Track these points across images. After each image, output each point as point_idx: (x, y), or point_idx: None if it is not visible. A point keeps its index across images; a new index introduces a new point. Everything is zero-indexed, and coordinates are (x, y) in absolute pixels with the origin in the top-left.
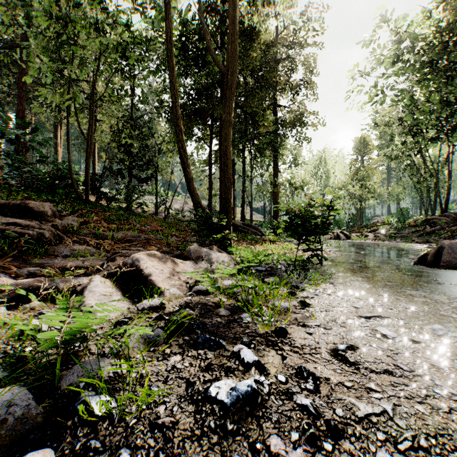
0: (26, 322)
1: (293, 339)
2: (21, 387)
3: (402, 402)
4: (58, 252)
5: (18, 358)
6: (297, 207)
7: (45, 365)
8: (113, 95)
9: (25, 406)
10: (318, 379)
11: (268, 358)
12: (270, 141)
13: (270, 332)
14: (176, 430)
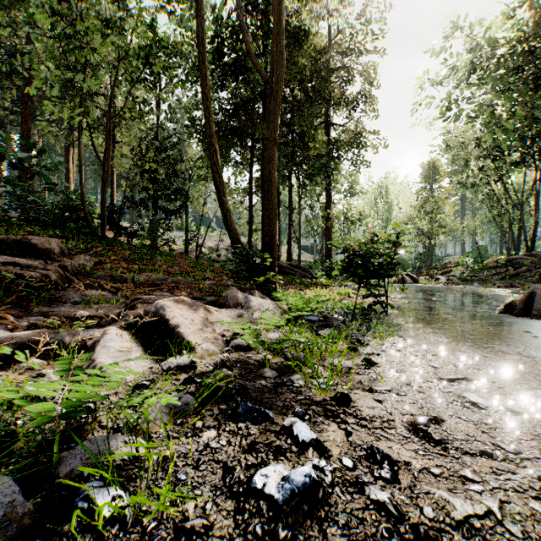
0: (17, 388)
1: (358, 408)
2: (4, 476)
3: (510, 497)
4: (66, 298)
5: (8, 434)
6: (357, 243)
7: (41, 444)
8: (135, 110)
9: (8, 503)
10: (396, 464)
11: (328, 433)
12: (322, 165)
13: (329, 399)
14: (209, 537)
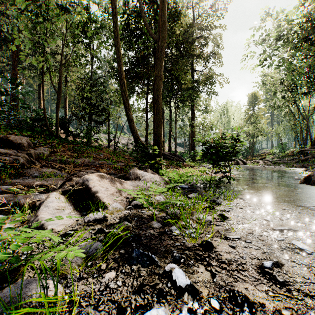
0: None
1: (218, 253)
2: None
3: None
4: (30, 173)
5: None
6: (212, 139)
7: None
8: (77, 60)
9: None
10: (253, 305)
11: (198, 275)
12: (189, 95)
13: (198, 245)
14: None
